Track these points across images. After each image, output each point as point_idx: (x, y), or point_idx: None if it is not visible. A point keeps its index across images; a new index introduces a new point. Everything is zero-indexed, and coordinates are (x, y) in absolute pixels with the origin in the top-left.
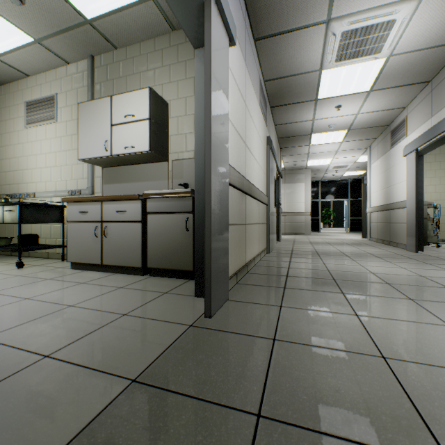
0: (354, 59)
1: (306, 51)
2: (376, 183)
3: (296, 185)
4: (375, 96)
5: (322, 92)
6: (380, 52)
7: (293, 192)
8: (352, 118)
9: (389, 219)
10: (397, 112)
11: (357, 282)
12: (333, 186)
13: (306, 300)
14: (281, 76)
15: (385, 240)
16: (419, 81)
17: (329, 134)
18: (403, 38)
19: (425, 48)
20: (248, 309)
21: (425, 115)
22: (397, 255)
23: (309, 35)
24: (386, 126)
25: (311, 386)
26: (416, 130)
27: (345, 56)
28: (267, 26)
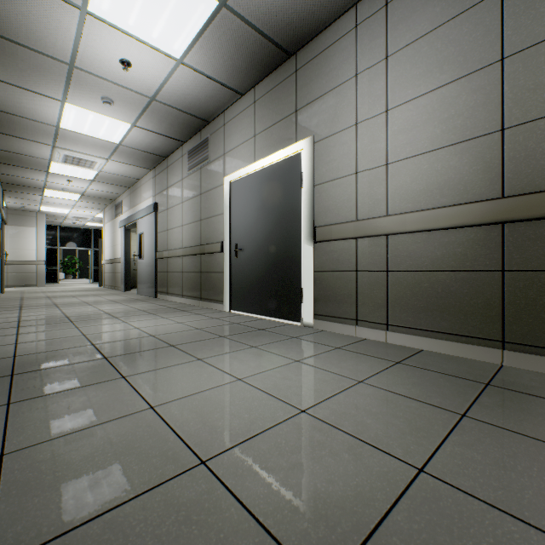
0: (76, 166)
1: (37, 149)
2: (109, 241)
3: (26, 229)
4: (98, 184)
5: (54, 170)
6: (94, 169)
7: (21, 237)
8: (84, 190)
9: (115, 270)
10: (118, 195)
11: (70, 304)
12: (76, 234)
13: (36, 310)
14: (13, 152)
15: (113, 286)
16: (124, 185)
17: (65, 193)
18: (106, 168)
19: (120, 175)
20: (0, 315)
21: (129, 207)
22: (111, 294)
23: (40, 145)
24: (114, 200)
25: (37, 318)
26: (126, 213)
27: (69, 163)
28: (2, 130)
